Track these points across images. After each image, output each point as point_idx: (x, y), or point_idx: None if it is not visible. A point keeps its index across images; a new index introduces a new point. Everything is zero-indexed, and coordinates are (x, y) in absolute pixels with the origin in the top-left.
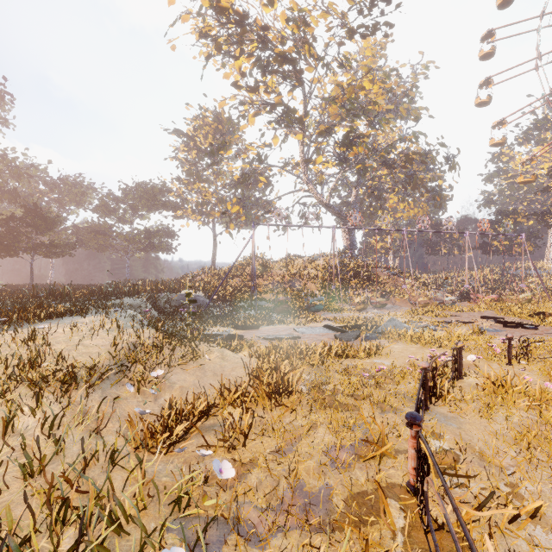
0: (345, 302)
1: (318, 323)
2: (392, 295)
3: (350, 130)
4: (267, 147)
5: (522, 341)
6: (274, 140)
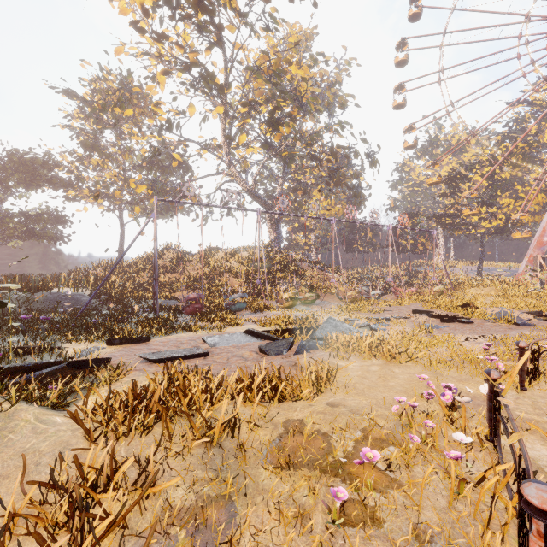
0: (271, 298)
1: (238, 327)
2: (319, 290)
3: (277, 106)
4: (180, 113)
5: (533, 350)
6: (190, 109)
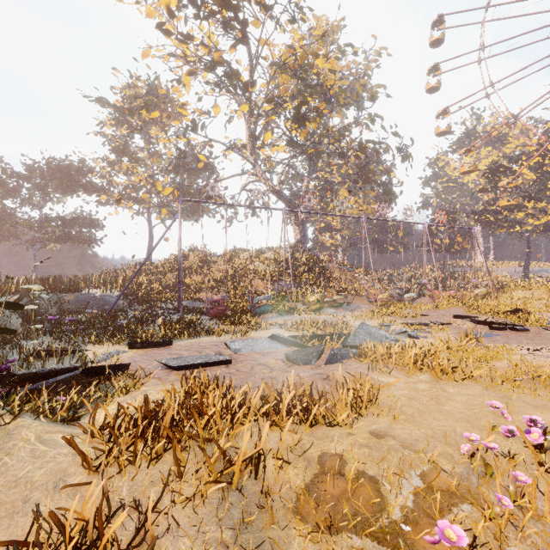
0: (297, 301)
1: (263, 332)
2: (347, 292)
3: (303, 101)
4: (205, 113)
5: None
6: (215, 109)
